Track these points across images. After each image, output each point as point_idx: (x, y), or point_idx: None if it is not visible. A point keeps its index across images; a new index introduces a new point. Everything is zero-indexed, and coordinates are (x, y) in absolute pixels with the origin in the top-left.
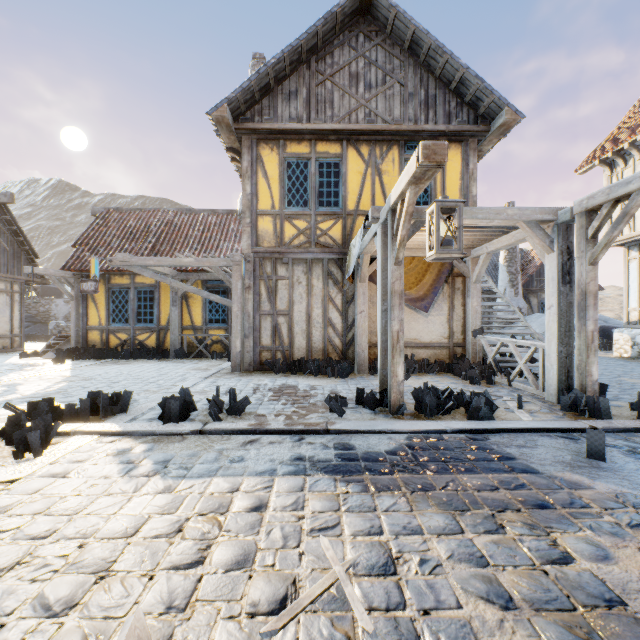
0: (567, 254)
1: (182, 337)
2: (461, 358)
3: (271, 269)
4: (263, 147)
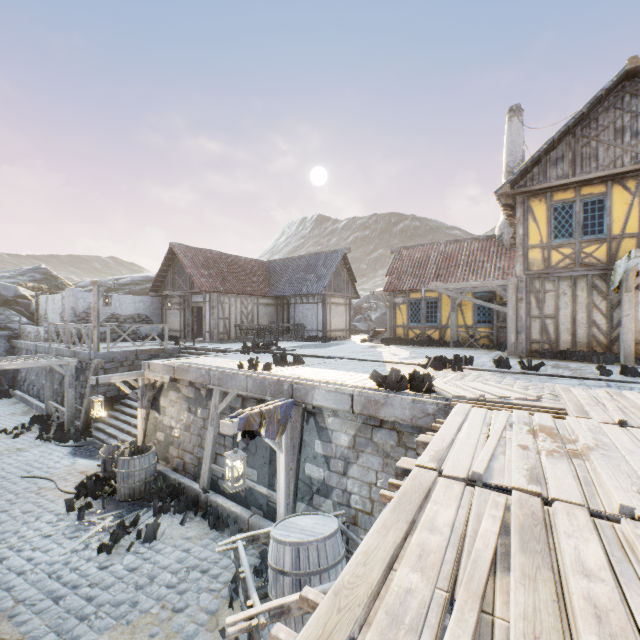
0: None
1: (457, 333)
2: None
3: (539, 285)
4: (532, 201)
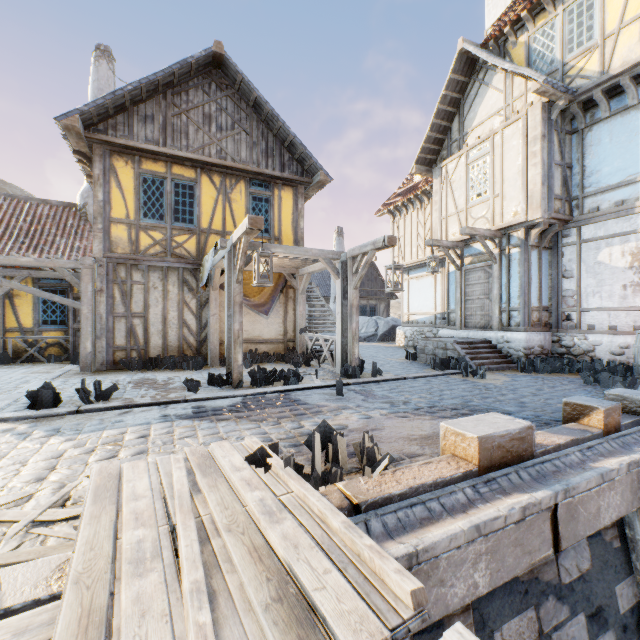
0: (346, 281)
1: (5, 341)
2: (292, 350)
3: (126, 274)
4: (117, 159)
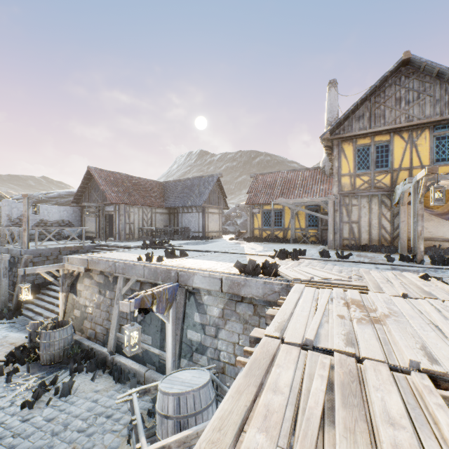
0: None
1: (295, 233)
2: None
3: (348, 201)
4: (344, 144)
